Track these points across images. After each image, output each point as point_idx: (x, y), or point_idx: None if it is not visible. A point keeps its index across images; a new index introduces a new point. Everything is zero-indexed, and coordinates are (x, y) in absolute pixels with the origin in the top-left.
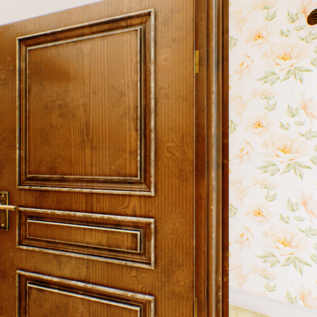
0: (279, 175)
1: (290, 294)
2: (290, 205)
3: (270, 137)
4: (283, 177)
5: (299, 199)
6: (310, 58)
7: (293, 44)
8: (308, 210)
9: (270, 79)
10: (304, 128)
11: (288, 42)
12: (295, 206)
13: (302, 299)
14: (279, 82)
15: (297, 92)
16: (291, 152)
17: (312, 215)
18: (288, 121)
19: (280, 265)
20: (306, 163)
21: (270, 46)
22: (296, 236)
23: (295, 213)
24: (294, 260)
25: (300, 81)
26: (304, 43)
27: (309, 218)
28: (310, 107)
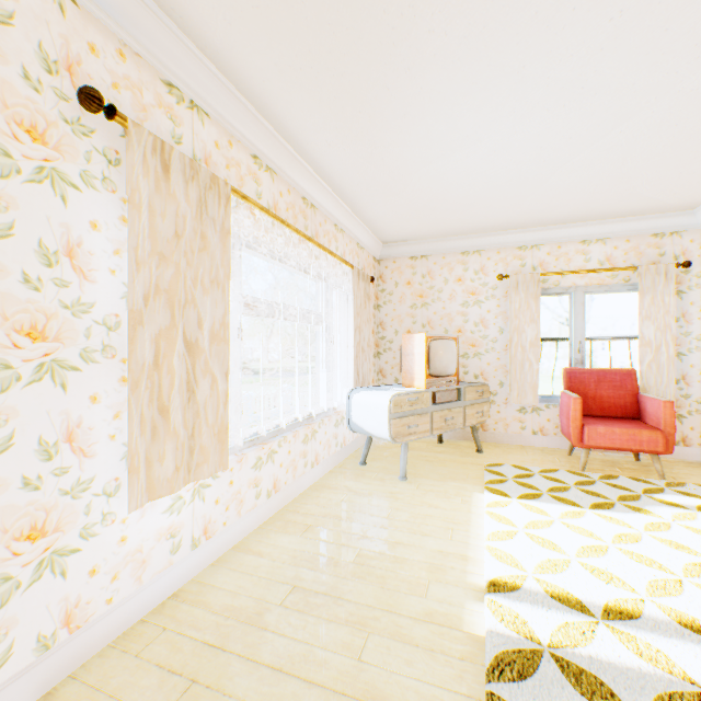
0: (23, 389)
1: (46, 636)
2: (45, 449)
3: (1, 302)
4: (32, 392)
5: (63, 433)
6: (81, 167)
7: (52, 118)
8: (78, 448)
9: (1, 162)
10: (71, 294)
11: (41, 106)
12: (57, 448)
13: (69, 624)
14: (23, 183)
15: (59, 220)
16: (48, 339)
17: (84, 455)
18: (41, 274)
19: (25, 590)
20: (75, 361)
21: (0, 85)
22: (58, 508)
23: (56, 463)
24: (54, 559)
25: (65, 202)
26: (71, 131)
27: (80, 462)
28: (81, 257)
